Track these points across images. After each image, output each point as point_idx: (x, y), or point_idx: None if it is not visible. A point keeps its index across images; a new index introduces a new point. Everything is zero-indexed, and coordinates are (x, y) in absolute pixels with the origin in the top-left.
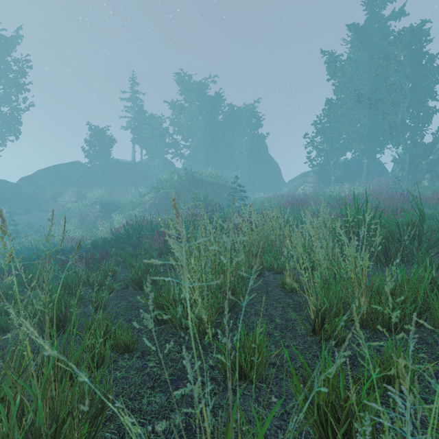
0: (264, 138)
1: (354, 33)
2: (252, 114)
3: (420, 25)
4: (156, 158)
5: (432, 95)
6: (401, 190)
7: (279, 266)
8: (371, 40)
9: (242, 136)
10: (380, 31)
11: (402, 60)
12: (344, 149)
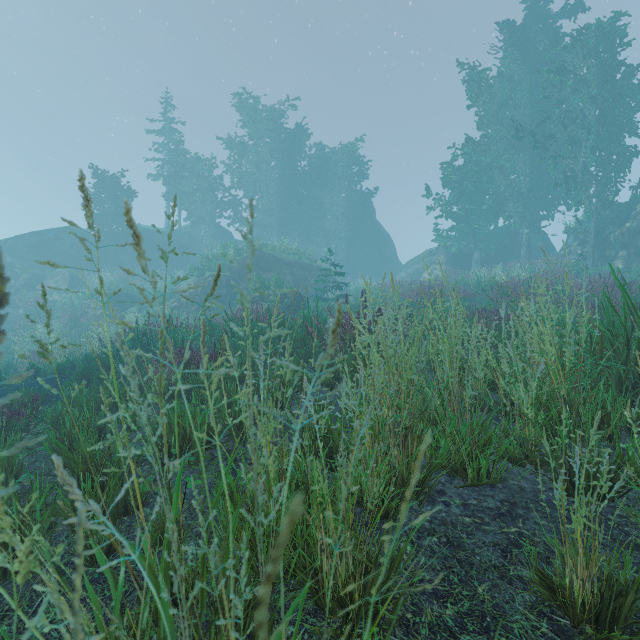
0: (370, 196)
1: (509, 35)
2: (352, 160)
3: (611, 20)
4: (202, 223)
5: (629, 130)
6: (587, 274)
7: (482, 470)
8: (534, 46)
9: (337, 192)
10: (546, 34)
11: (586, 74)
12: (494, 212)
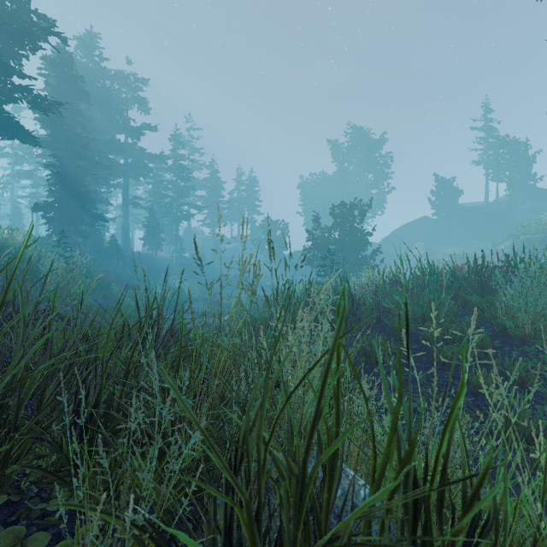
0: None
1: None
2: None
3: None
4: (519, 193)
5: None
6: None
7: None
8: None
9: None
10: None
11: None
12: None
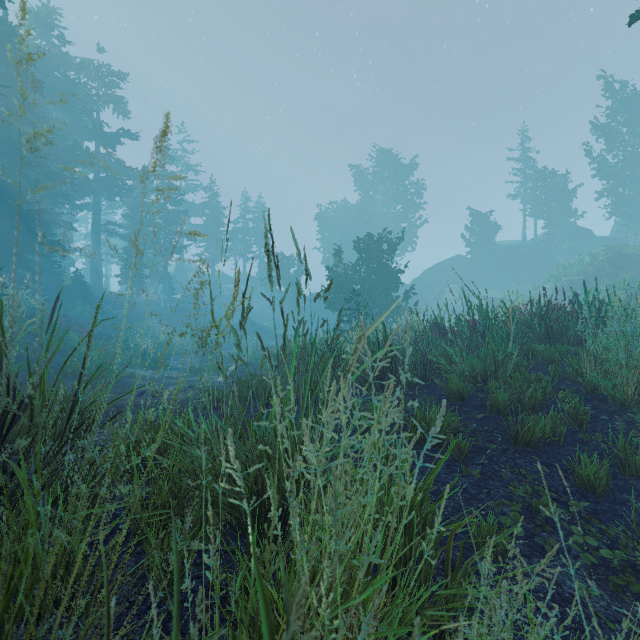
0: None
1: None
2: None
3: None
4: (558, 231)
5: None
6: None
7: None
8: None
9: None
10: None
11: None
12: None
